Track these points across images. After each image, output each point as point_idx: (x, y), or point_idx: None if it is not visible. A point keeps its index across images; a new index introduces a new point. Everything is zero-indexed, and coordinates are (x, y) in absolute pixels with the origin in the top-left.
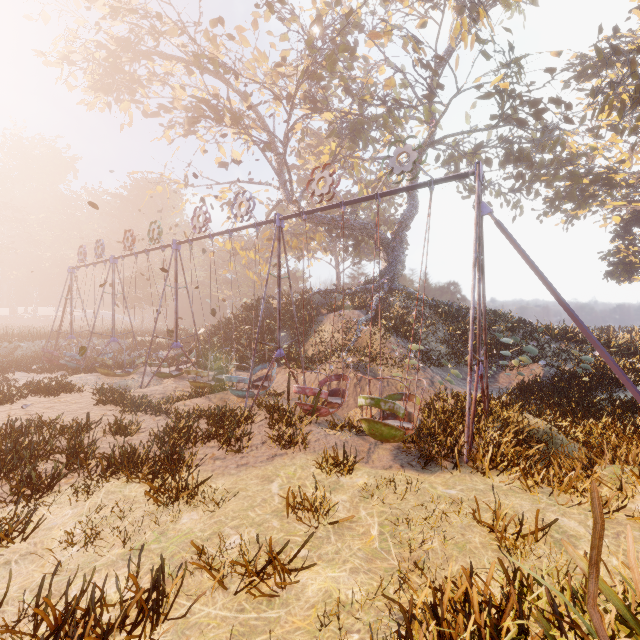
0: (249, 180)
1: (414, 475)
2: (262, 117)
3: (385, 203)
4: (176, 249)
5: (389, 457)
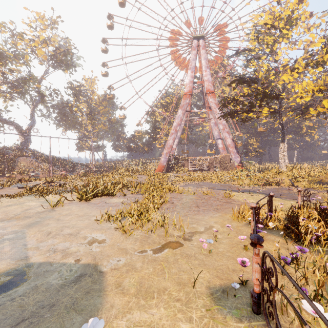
0: None
1: None
2: None
3: None
4: None
5: None
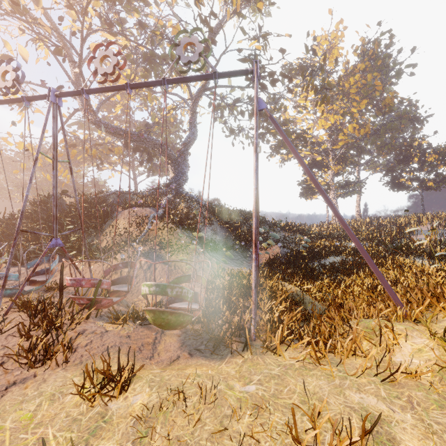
0: (42, 83)
1: (205, 367)
2: (56, 26)
3: (173, 135)
4: None
5: (176, 344)
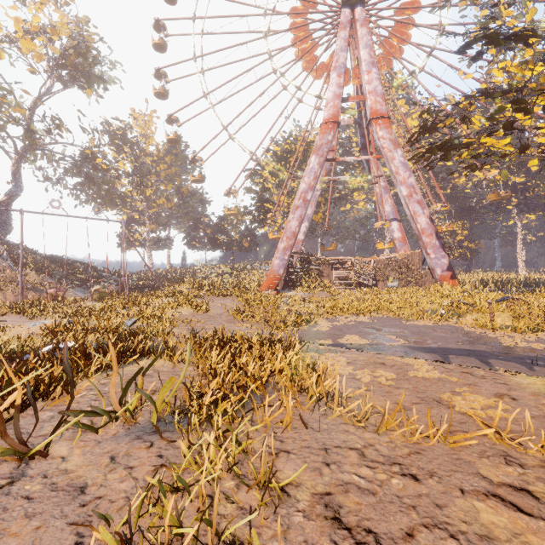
0: None
1: None
2: None
3: None
4: None
5: None
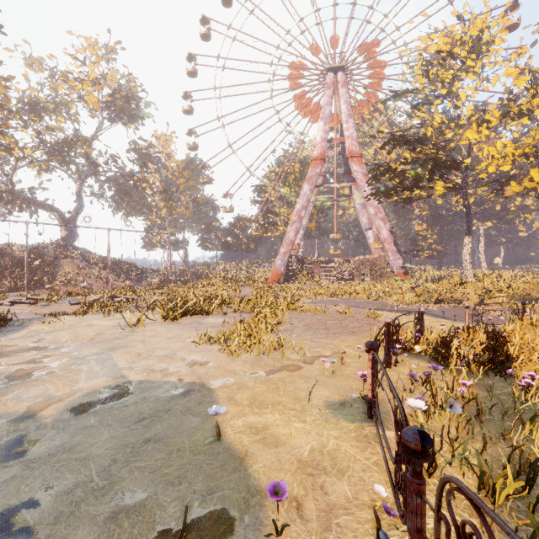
0: None
1: None
2: None
3: None
4: (27, 225)
5: None
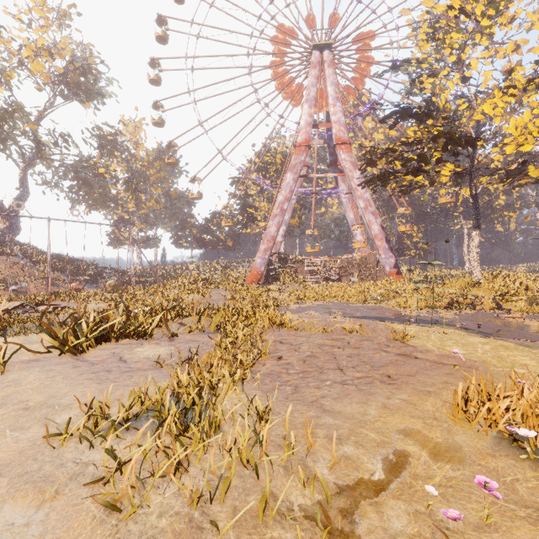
0: None
1: None
2: None
3: None
4: None
5: None
